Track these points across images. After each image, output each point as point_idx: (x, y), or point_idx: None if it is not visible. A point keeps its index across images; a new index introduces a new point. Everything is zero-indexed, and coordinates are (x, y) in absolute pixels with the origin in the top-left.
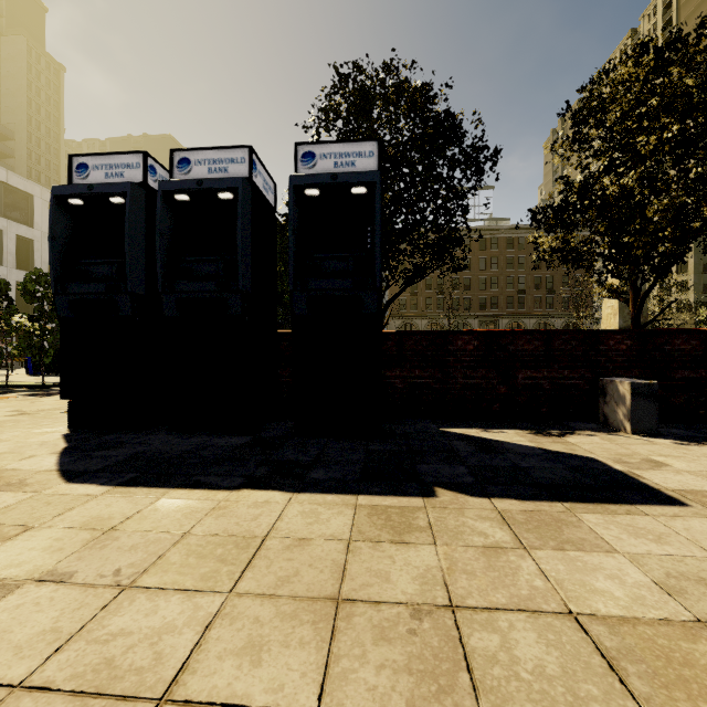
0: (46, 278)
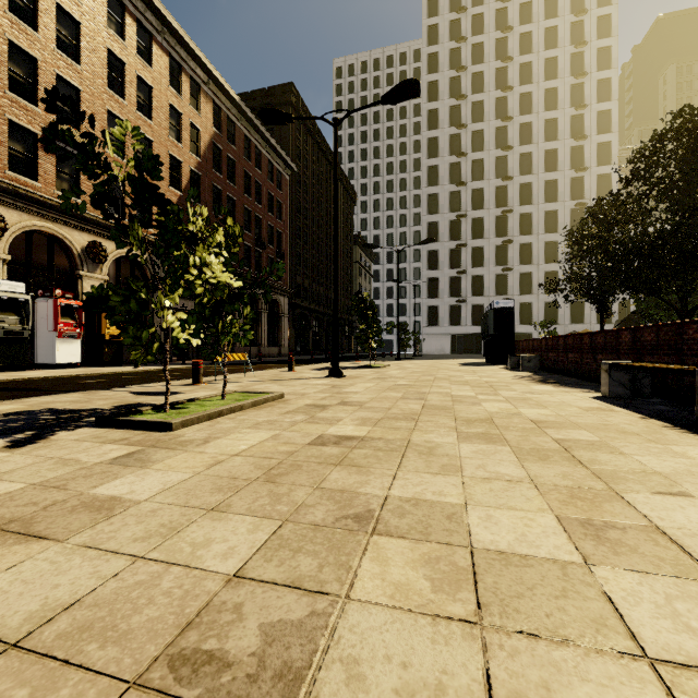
0: (545, 320)
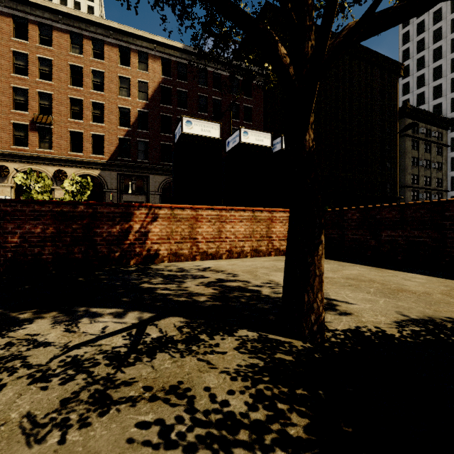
0: None
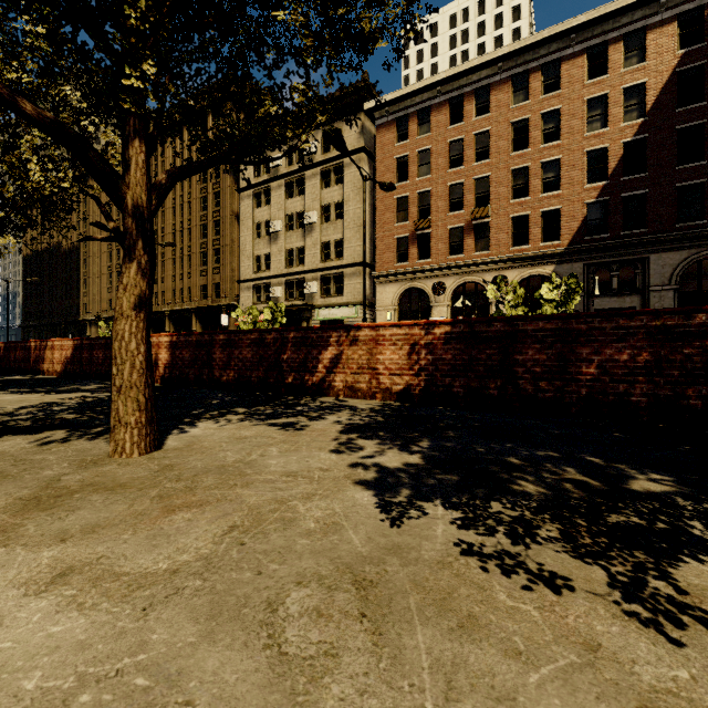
0: None
